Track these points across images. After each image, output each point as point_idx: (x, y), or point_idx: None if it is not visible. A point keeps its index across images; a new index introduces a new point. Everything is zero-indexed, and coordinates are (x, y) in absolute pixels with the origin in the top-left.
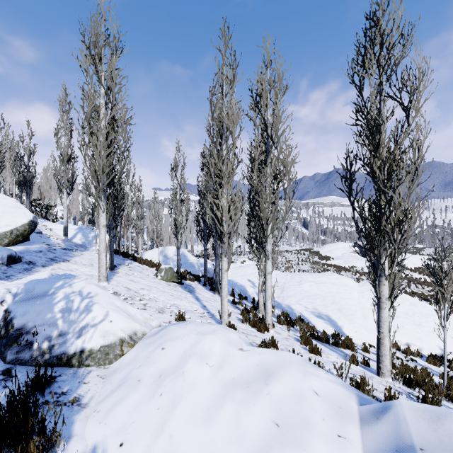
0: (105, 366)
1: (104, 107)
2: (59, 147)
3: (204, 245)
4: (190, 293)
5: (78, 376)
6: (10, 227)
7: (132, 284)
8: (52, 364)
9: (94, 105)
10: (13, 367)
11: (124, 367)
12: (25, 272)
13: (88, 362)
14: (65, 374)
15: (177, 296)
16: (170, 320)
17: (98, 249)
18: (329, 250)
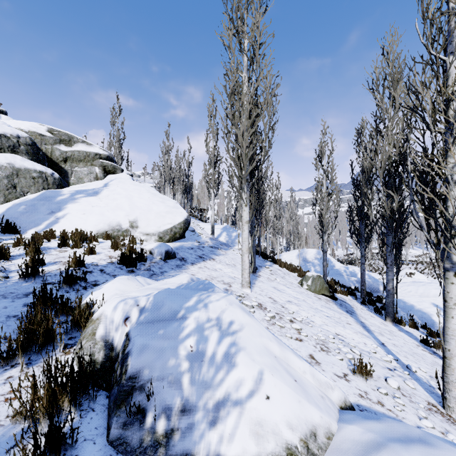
0: None
1: (246, 82)
2: (208, 151)
3: (361, 250)
4: (350, 315)
5: None
6: (170, 225)
7: (276, 293)
8: None
9: (236, 81)
10: None
11: None
12: (177, 269)
13: None
14: None
15: (335, 318)
16: (344, 372)
17: (240, 248)
18: None
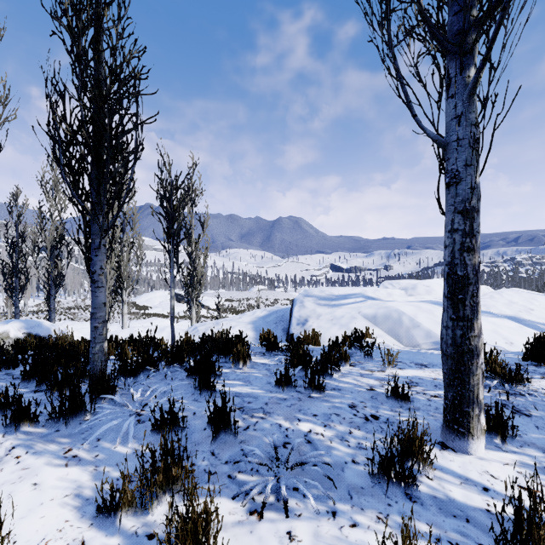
0: None
1: None
2: None
3: (16, 302)
4: None
5: None
6: None
7: None
8: None
9: None
10: None
11: None
12: None
13: None
14: None
15: None
16: None
17: None
18: (147, 300)
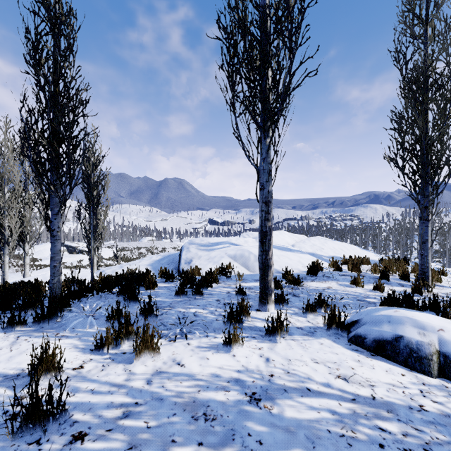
0: None
1: None
2: None
3: None
4: None
5: None
6: None
7: None
8: None
9: None
10: None
11: None
12: None
13: None
14: None
15: None
16: None
17: None
18: (35, 252)
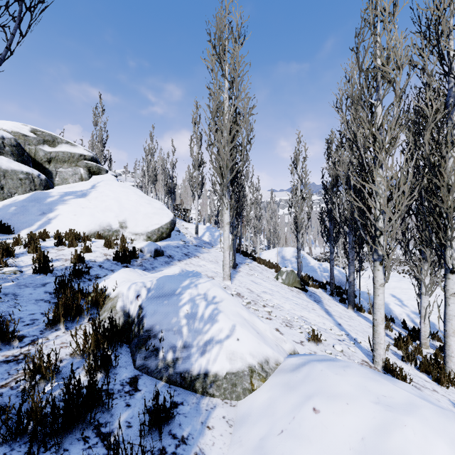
0: (231, 401)
1: (227, 101)
2: (192, 155)
3: (330, 248)
4: (316, 303)
5: (201, 412)
6: (157, 225)
7: (254, 285)
8: (175, 383)
9: (219, 101)
10: (140, 375)
11: (256, 418)
12: (166, 265)
13: (213, 391)
14: (187, 402)
15: (302, 305)
16: (301, 340)
17: (222, 247)
18: None
